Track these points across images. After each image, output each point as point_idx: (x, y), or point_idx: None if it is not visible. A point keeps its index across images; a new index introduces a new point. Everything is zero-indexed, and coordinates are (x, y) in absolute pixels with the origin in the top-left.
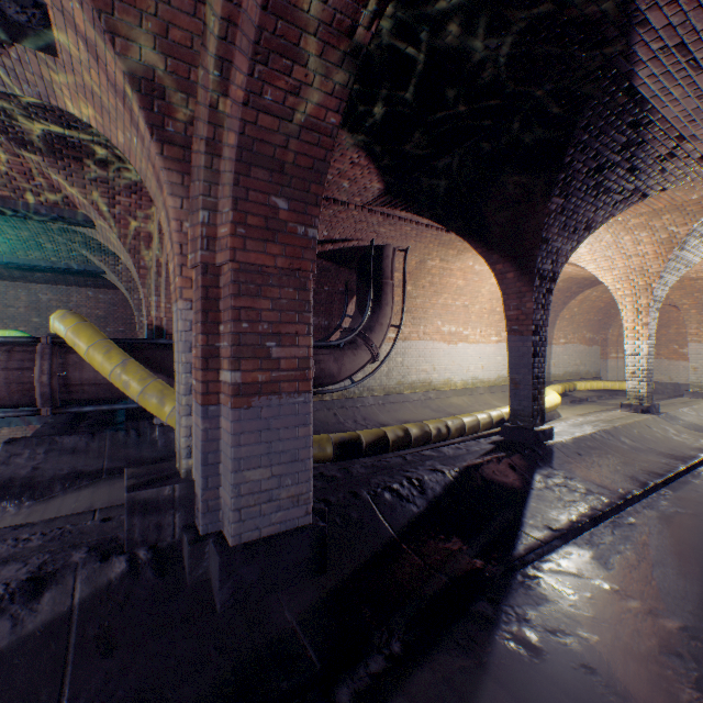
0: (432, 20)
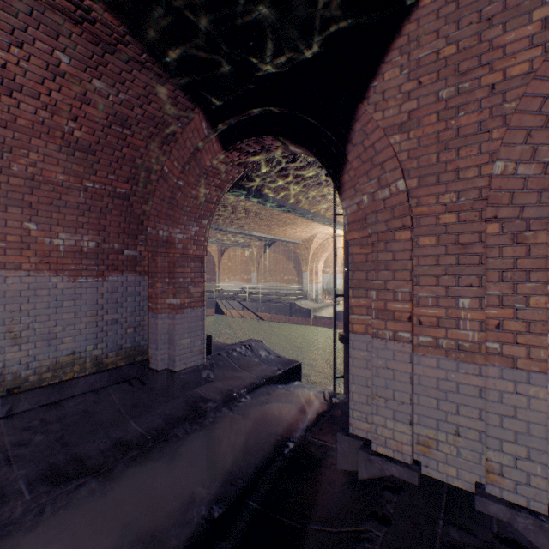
0: (262, 2)
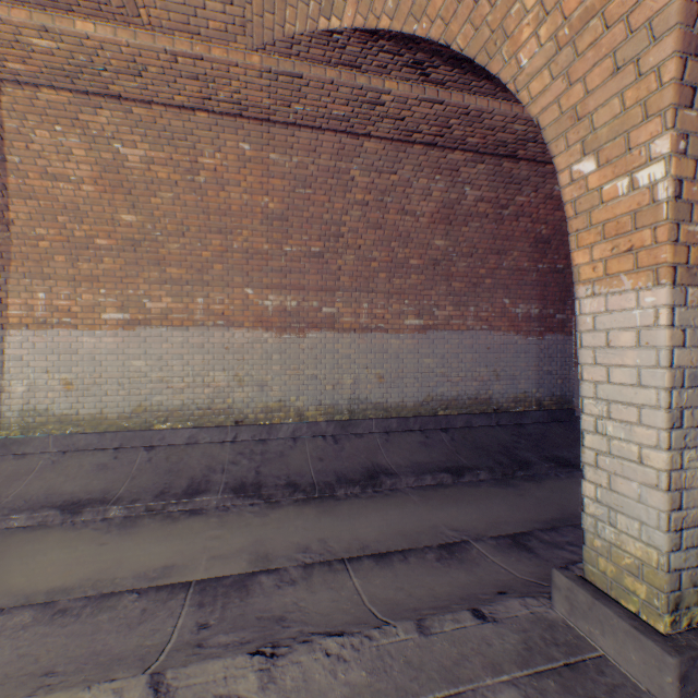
0: None
